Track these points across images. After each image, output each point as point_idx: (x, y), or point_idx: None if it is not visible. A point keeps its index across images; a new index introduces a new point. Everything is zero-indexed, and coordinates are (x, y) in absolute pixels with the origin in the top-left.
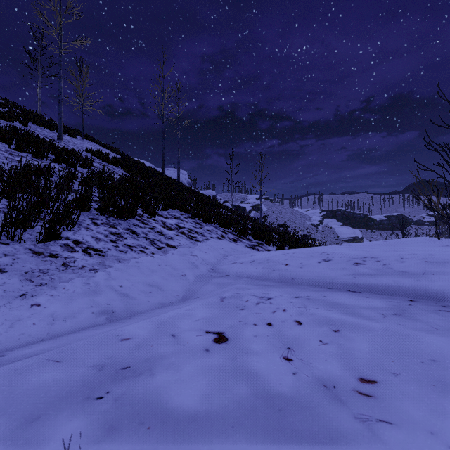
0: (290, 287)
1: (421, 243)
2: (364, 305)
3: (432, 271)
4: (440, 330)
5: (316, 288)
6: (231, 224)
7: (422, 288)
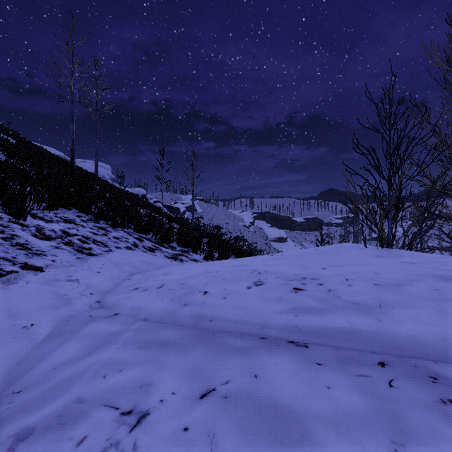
0: (204, 343)
1: (352, 252)
2: (327, 408)
3: (389, 302)
4: None
5: (243, 342)
6: (151, 229)
7: (387, 334)
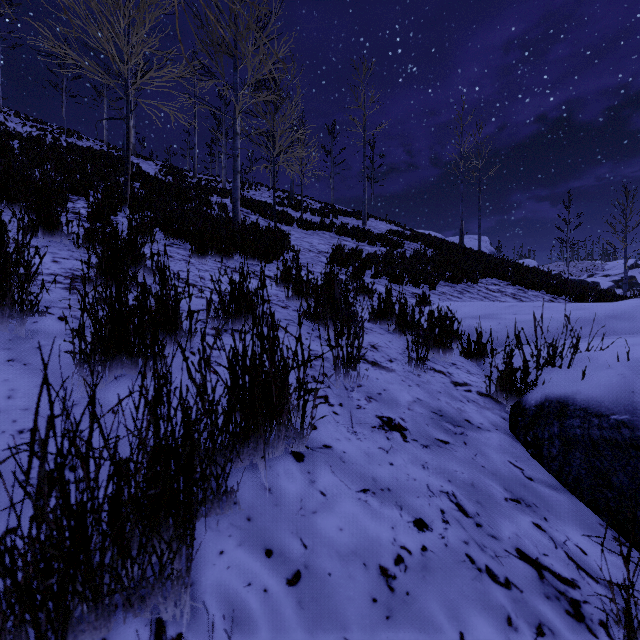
0: None
1: None
2: None
3: None
4: None
5: None
6: (563, 291)
7: None
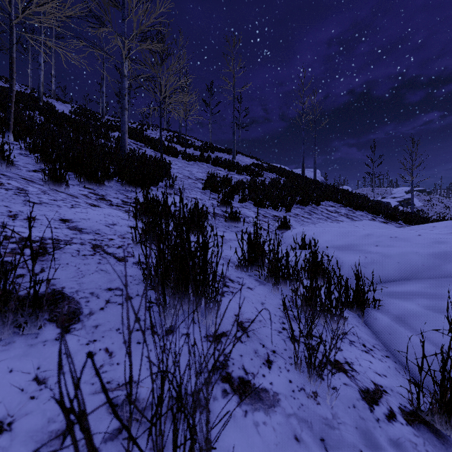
0: None
1: None
2: None
3: None
4: None
5: None
6: (380, 211)
7: None
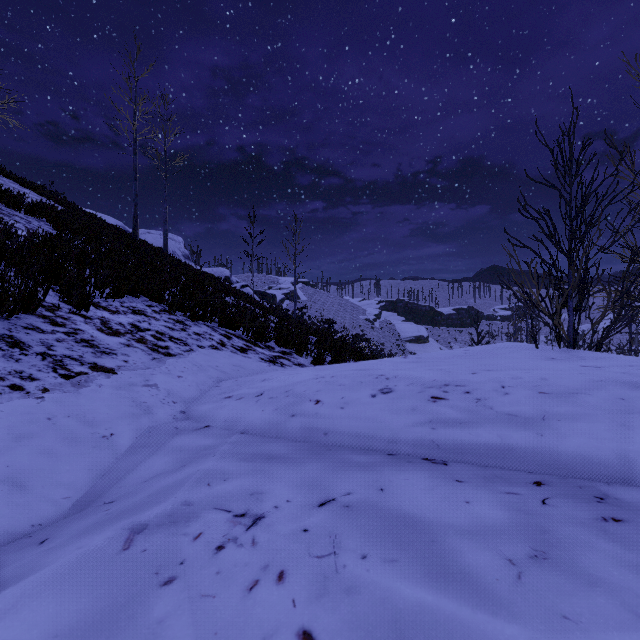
0: (318, 458)
1: (516, 354)
2: (463, 519)
3: (556, 413)
4: None
5: (366, 457)
6: (241, 323)
7: (549, 451)
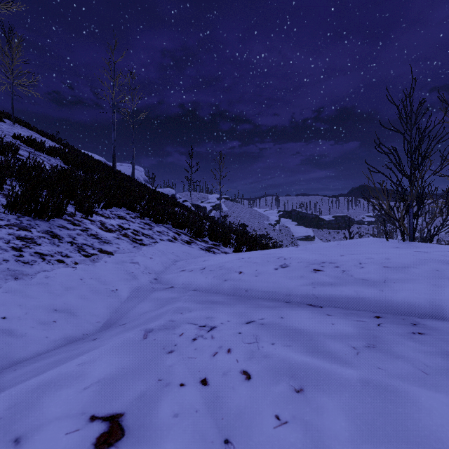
0: (243, 303)
1: (372, 244)
2: (329, 331)
3: (393, 279)
4: (432, 377)
5: (272, 303)
6: (186, 225)
7: (386, 300)
